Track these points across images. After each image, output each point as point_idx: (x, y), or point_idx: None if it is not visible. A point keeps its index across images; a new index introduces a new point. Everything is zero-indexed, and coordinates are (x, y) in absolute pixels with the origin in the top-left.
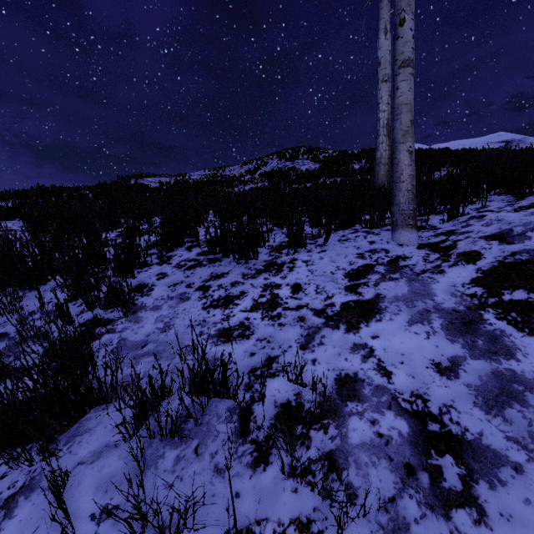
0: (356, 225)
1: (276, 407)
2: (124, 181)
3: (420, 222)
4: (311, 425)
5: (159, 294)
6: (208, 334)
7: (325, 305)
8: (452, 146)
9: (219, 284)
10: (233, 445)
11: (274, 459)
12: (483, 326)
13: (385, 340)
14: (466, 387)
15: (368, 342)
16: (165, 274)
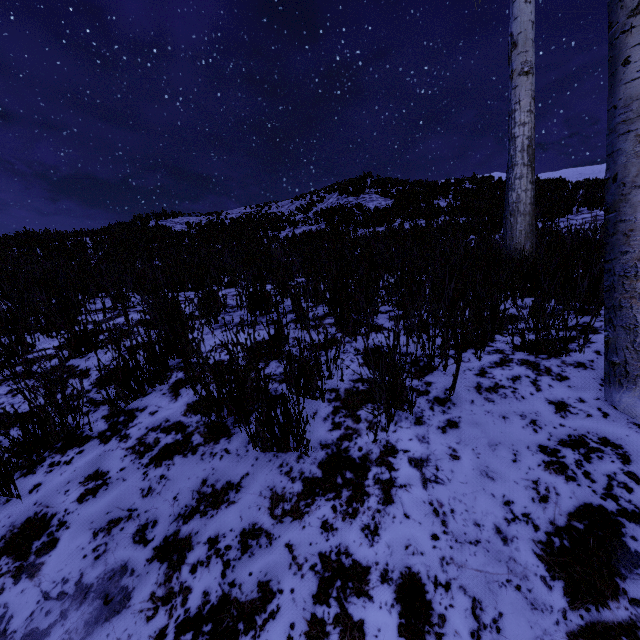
0: (496, 337)
1: None
2: (142, 222)
3: None
4: None
5: (60, 572)
6: None
7: None
8: (566, 176)
9: (213, 533)
10: None
11: None
12: None
13: None
14: None
15: None
16: (104, 476)
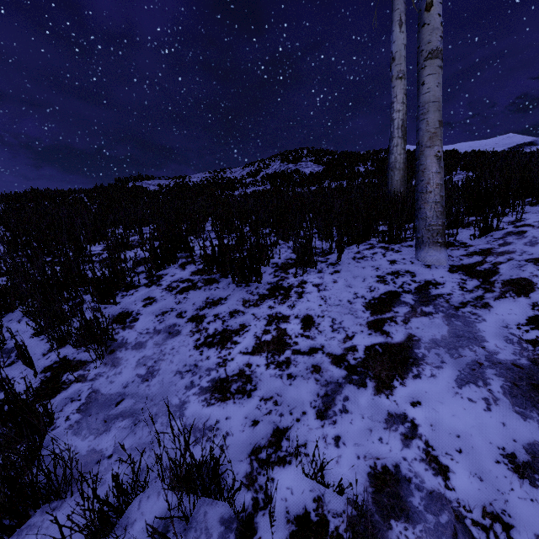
0: (371, 239)
1: (289, 522)
2: (122, 184)
3: (447, 237)
4: None
5: (144, 327)
6: (199, 386)
7: (345, 349)
8: (460, 148)
9: (216, 313)
10: None
11: None
12: None
13: (429, 409)
14: None
15: (407, 411)
16: (153, 298)
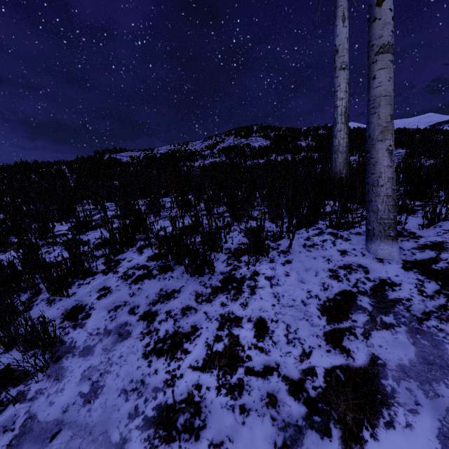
0: (319, 222)
1: None
2: (100, 156)
3: None
4: None
5: (95, 325)
6: (143, 415)
7: (303, 372)
8: None
9: (168, 309)
10: None
11: None
12: None
13: None
14: None
15: None
16: (108, 289)
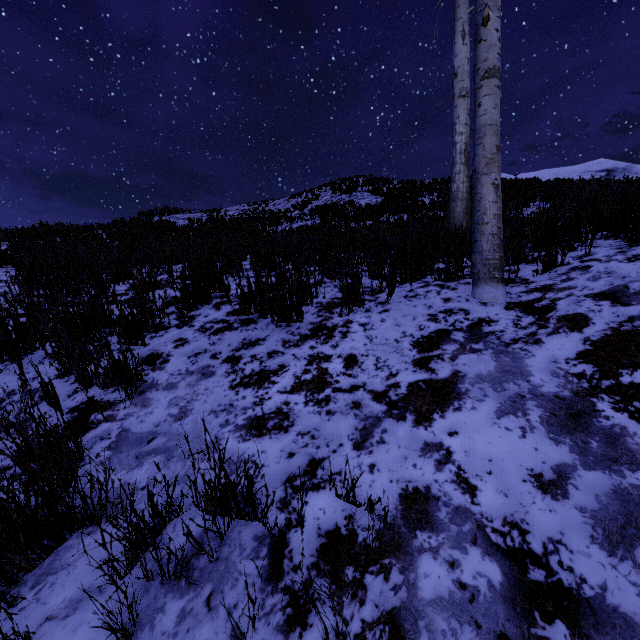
0: (427, 276)
1: (320, 536)
2: (146, 218)
3: (508, 273)
4: (367, 566)
5: (176, 368)
6: (234, 424)
7: (388, 386)
8: (542, 176)
9: (253, 354)
10: (259, 595)
11: (315, 619)
12: (597, 420)
13: (466, 437)
14: (579, 512)
15: (444, 441)
16: (185, 340)
